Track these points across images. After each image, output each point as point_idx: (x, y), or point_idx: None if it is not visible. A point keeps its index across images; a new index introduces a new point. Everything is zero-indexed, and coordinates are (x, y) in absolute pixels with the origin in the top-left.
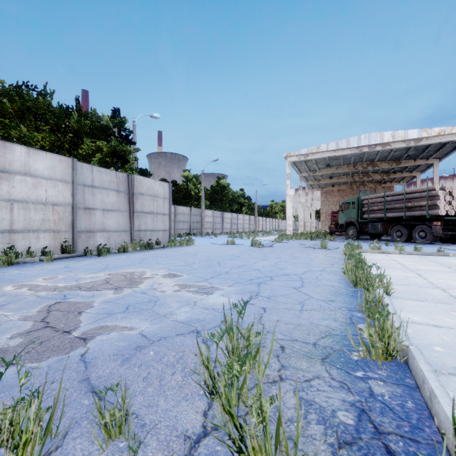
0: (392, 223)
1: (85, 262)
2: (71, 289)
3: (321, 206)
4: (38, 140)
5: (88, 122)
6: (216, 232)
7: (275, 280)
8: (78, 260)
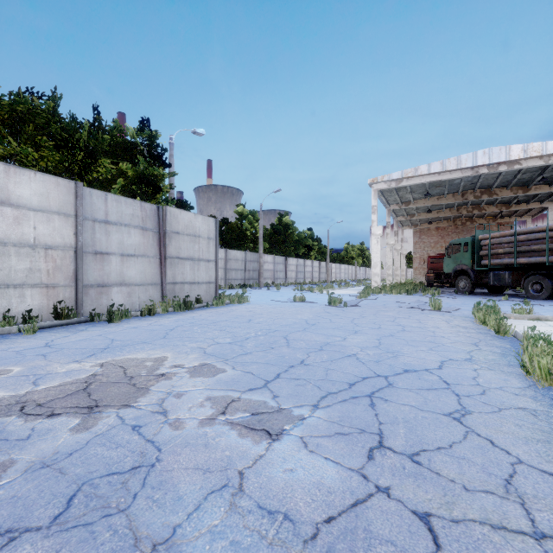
0: (526, 272)
1: (83, 334)
2: (3, 410)
3: (414, 250)
4: (37, 159)
5: (107, 137)
6: (277, 283)
7: (398, 388)
8: (75, 330)
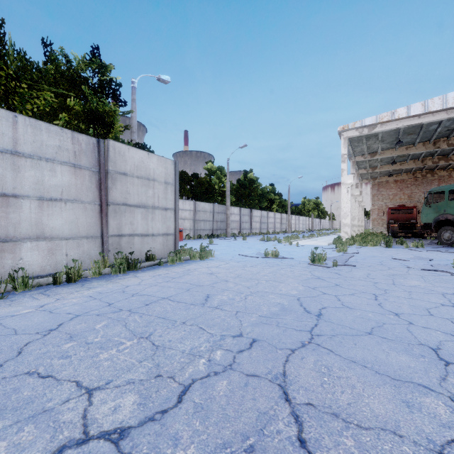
0: None
1: None
2: None
3: (372, 202)
4: None
5: (50, 67)
6: (243, 233)
7: None
8: None
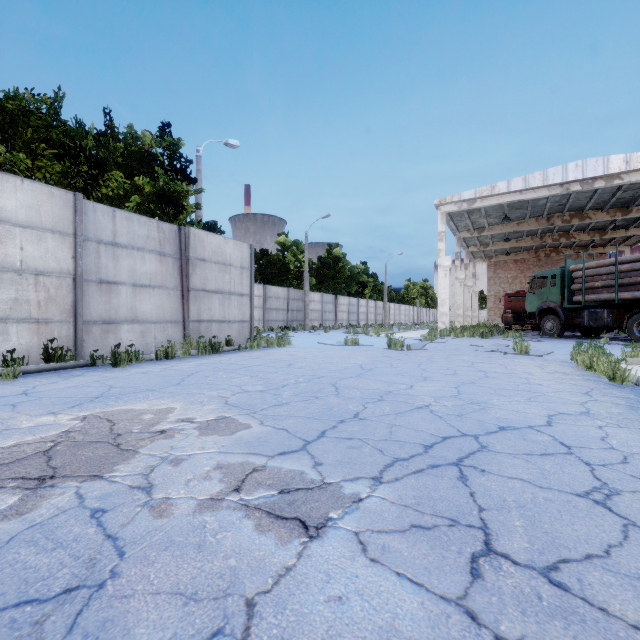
0: (629, 309)
1: (76, 380)
2: None
3: (488, 286)
4: (32, 170)
5: (120, 146)
6: (326, 325)
7: (497, 452)
8: (68, 375)
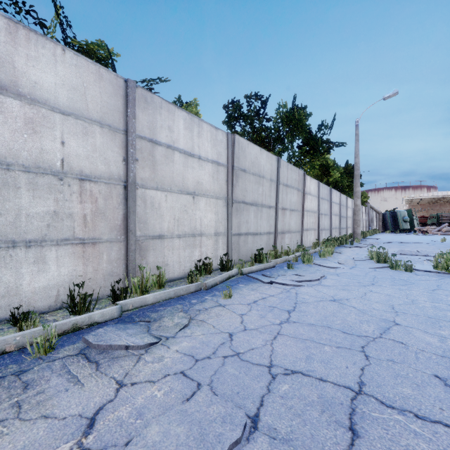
0: None
1: None
2: None
3: None
4: None
5: None
6: None
7: None
8: None
